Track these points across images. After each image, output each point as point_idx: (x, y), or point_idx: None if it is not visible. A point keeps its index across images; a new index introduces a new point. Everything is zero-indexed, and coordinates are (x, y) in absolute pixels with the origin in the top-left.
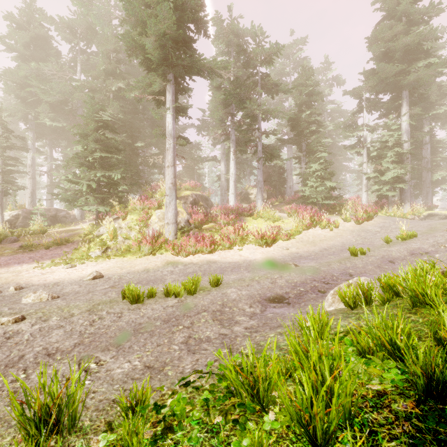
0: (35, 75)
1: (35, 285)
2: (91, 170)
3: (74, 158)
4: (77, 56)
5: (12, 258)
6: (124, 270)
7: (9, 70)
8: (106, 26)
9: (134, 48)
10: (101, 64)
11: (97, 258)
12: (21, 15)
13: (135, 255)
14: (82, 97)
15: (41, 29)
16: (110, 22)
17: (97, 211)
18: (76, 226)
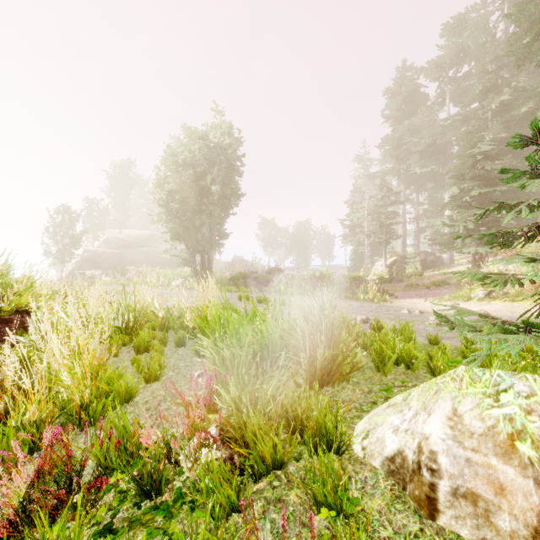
0: (406, 132)
1: (431, 312)
2: (467, 209)
3: (449, 202)
4: (444, 89)
5: (403, 294)
6: (515, 314)
7: (386, 136)
8: (481, 35)
9: (526, 54)
10: (476, 87)
11: (480, 300)
12: (395, 83)
13: (530, 301)
14: (454, 134)
15: (411, 85)
16: (486, 23)
17: (474, 253)
18: (446, 270)
